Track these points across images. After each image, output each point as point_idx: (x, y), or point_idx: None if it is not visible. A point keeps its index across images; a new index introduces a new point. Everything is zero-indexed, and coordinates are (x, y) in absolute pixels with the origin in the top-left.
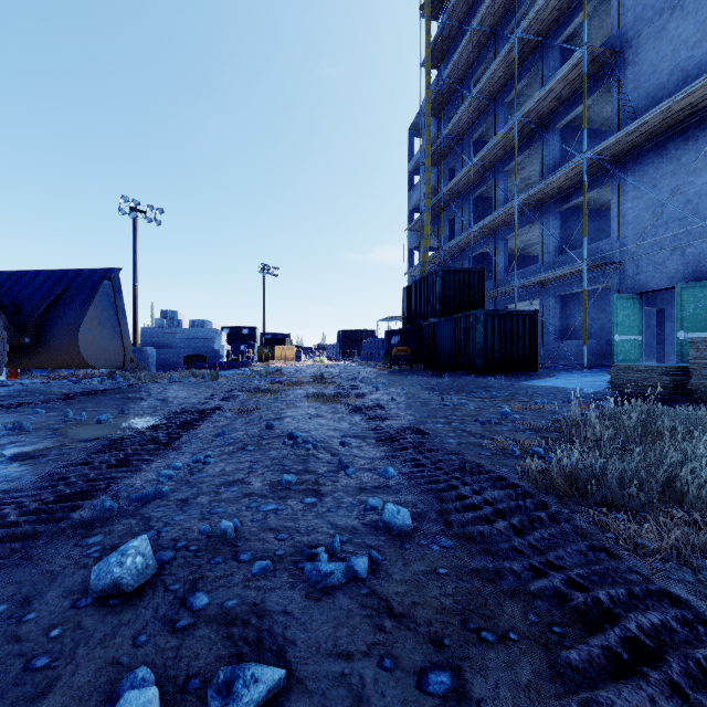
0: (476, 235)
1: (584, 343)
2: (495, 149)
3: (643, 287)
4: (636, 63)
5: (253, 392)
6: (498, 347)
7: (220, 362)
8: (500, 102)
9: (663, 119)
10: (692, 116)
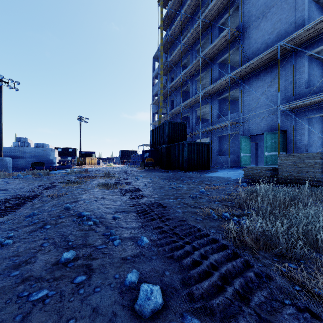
0: (183, 108)
1: (229, 156)
2: (191, 69)
3: (251, 133)
4: (248, 38)
5: (66, 183)
6: (193, 158)
7: (53, 166)
8: (193, 49)
9: (259, 62)
10: (269, 62)
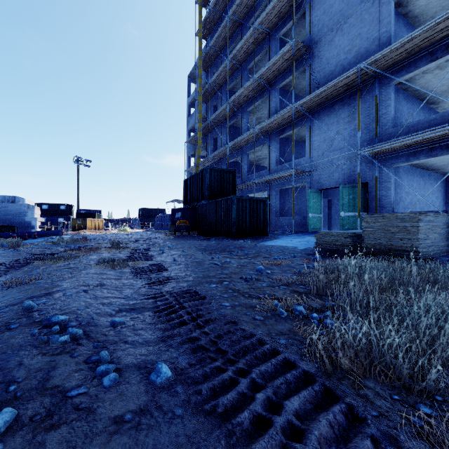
0: (230, 149)
1: (293, 218)
2: (242, 96)
3: (322, 186)
4: (319, 57)
5: (44, 260)
6: (245, 220)
7: (30, 232)
8: (245, 67)
9: (333, 90)
10: (346, 91)
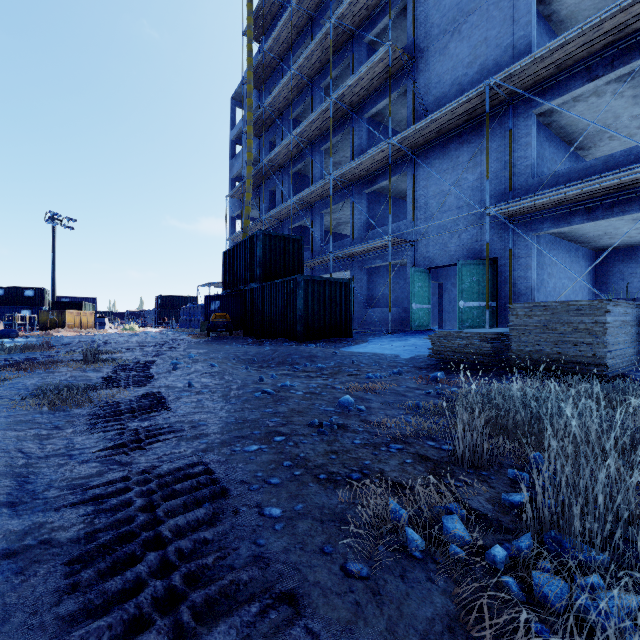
0: (295, 207)
1: (390, 310)
2: (313, 127)
3: (431, 263)
4: (427, 71)
5: None
6: (318, 313)
7: None
8: (317, 85)
9: (448, 120)
10: (467, 123)
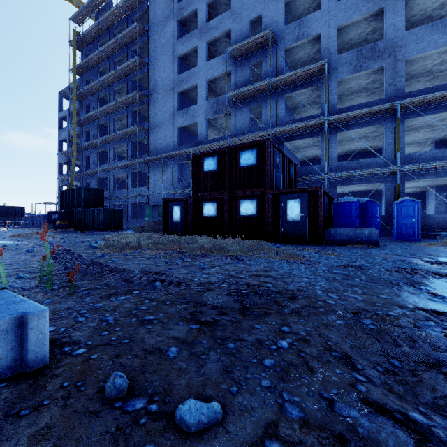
0: (101, 171)
1: (138, 220)
2: (109, 138)
3: (154, 204)
4: (152, 136)
5: (18, 237)
6: (109, 221)
7: None
8: (112, 117)
9: (156, 159)
10: (162, 160)
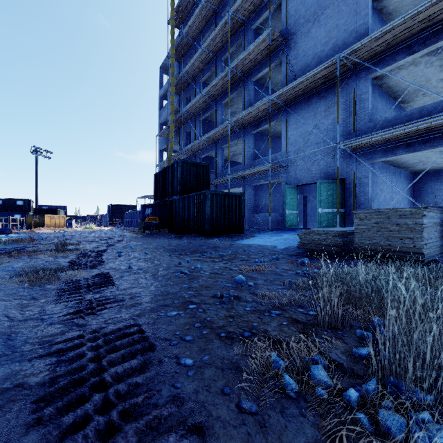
0: (204, 143)
1: (270, 214)
2: (216, 87)
3: (299, 182)
4: (296, 48)
5: None
6: (220, 217)
7: None
8: (219, 58)
9: (311, 82)
10: (324, 84)
